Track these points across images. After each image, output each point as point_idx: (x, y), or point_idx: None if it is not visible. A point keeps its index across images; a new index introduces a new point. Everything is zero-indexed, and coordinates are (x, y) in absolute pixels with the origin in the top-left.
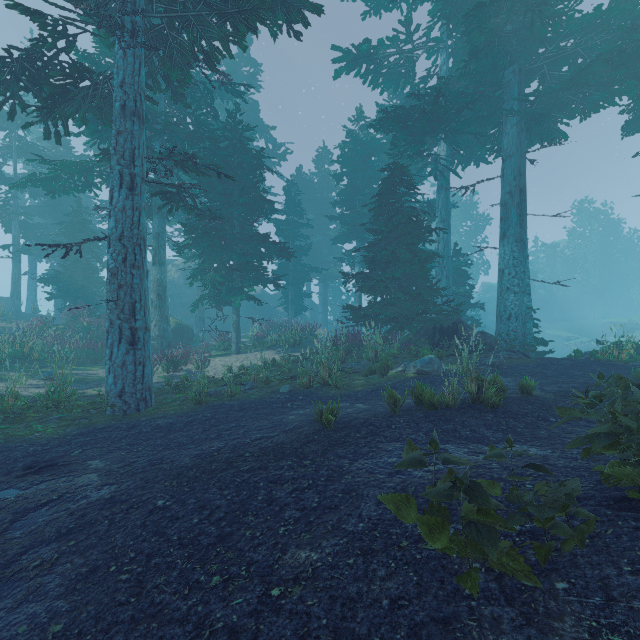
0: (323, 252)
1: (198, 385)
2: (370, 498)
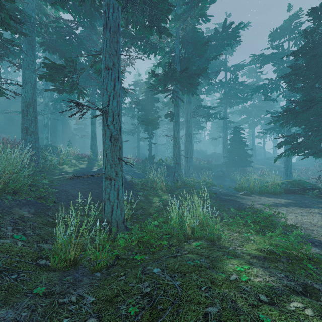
0: None
1: None
2: None
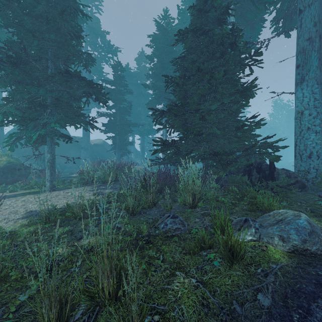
0: (142, 117)
1: None
2: None
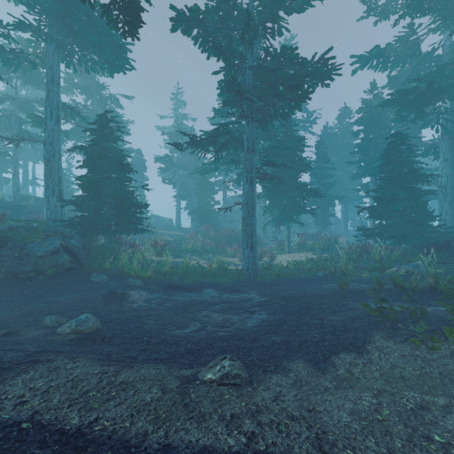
0: (344, 182)
1: (278, 268)
2: (358, 311)
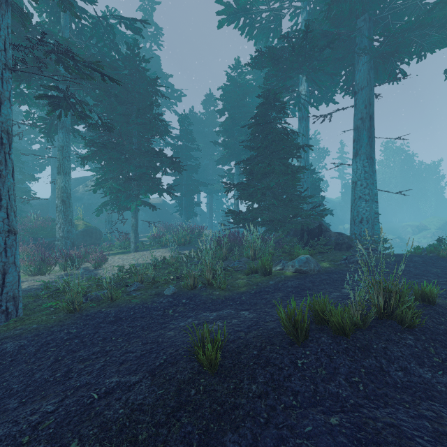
0: (209, 172)
1: (72, 292)
2: None
